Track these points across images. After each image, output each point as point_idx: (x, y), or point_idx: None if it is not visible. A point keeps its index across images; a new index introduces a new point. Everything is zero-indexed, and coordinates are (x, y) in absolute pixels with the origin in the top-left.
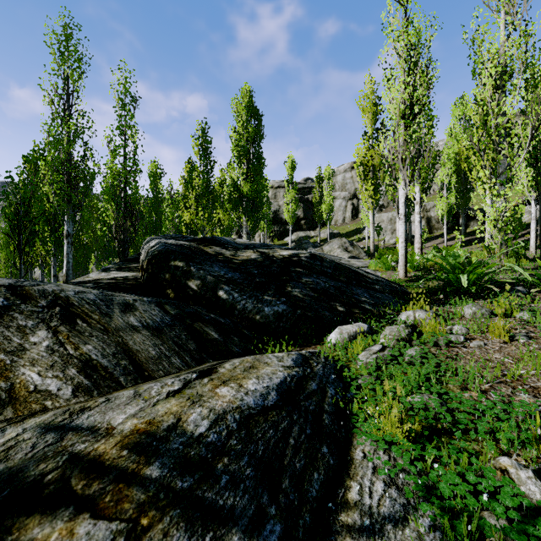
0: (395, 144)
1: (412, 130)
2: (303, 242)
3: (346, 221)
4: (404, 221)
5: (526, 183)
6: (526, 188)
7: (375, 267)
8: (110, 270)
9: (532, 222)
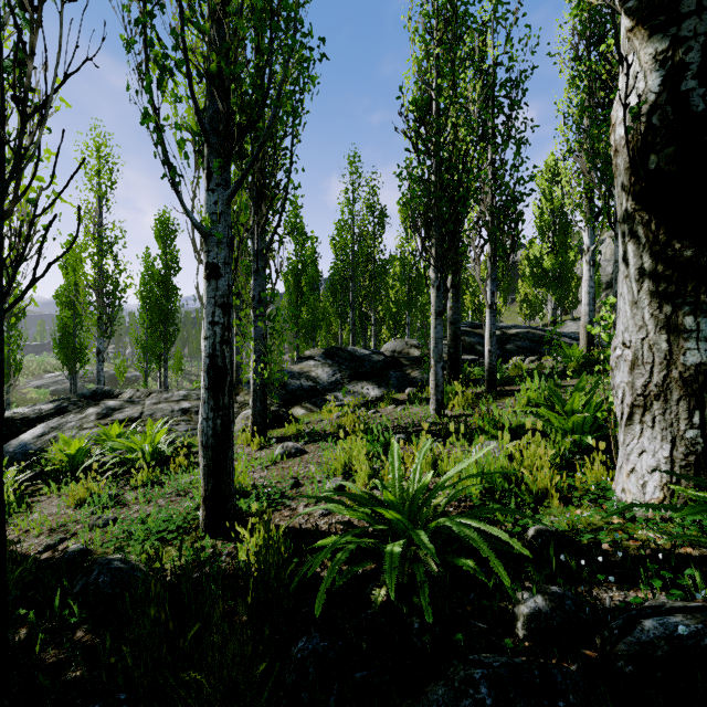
0: None
1: None
2: None
3: None
4: None
5: None
6: None
7: None
8: None
9: None
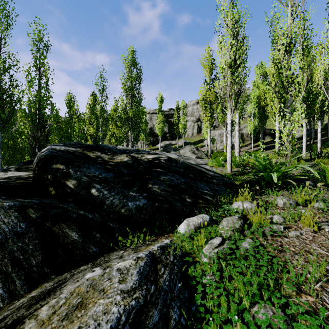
0: (225, 84)
1: (235, 76)
2: (168, 147)
3: (194, 135)
4: (230, 135)
5: (300, 113)
6: (300, 116)
7: (212, 164)
8: (9, 170)
9: (303, 137)
